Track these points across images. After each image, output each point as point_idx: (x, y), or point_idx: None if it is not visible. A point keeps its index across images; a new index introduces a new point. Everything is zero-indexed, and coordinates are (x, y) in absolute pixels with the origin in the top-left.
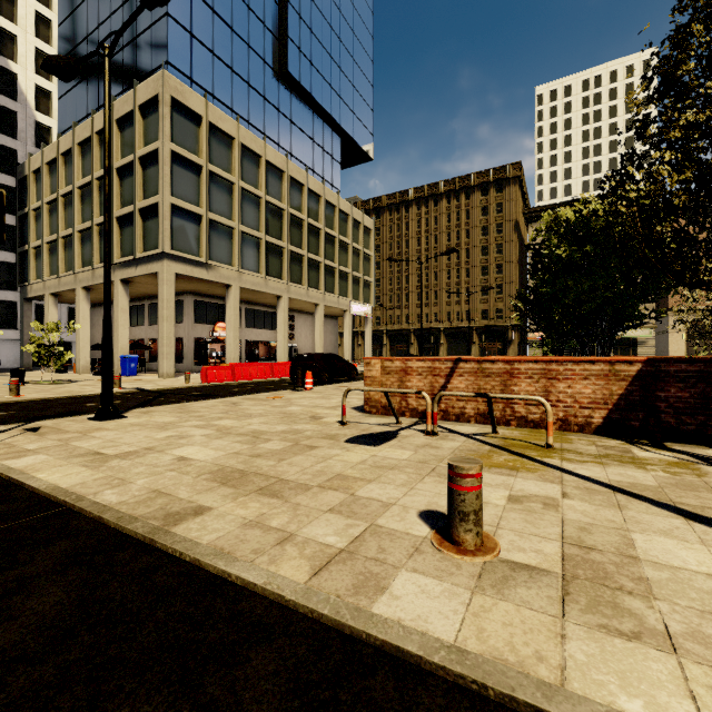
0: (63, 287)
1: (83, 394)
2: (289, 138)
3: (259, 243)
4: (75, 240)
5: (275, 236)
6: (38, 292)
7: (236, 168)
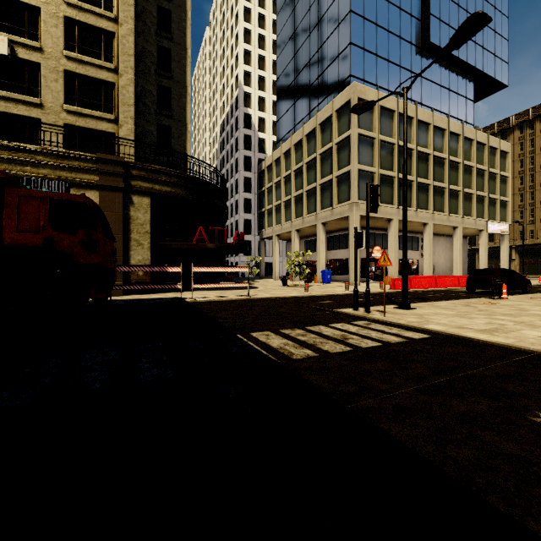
0: (284, 230)
1: (338, 293)
2: (429, 95)
3: (411, 184)
4: (291, 202)
5: (422, 177)
6: (269, 234)
7: (396, 132)
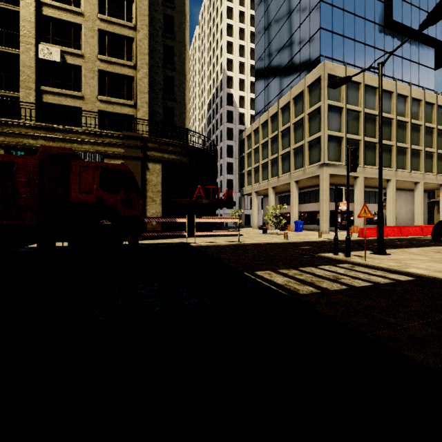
0: (261, 188)
1: (314, 240)
2: (392, 67)
3: (375, 146)
4: (268, 165)
5: (385, 139)
6: (248, 191)
7: (361, 101)
